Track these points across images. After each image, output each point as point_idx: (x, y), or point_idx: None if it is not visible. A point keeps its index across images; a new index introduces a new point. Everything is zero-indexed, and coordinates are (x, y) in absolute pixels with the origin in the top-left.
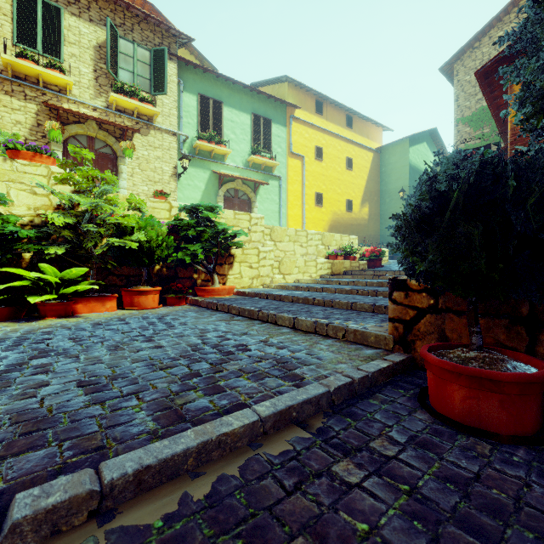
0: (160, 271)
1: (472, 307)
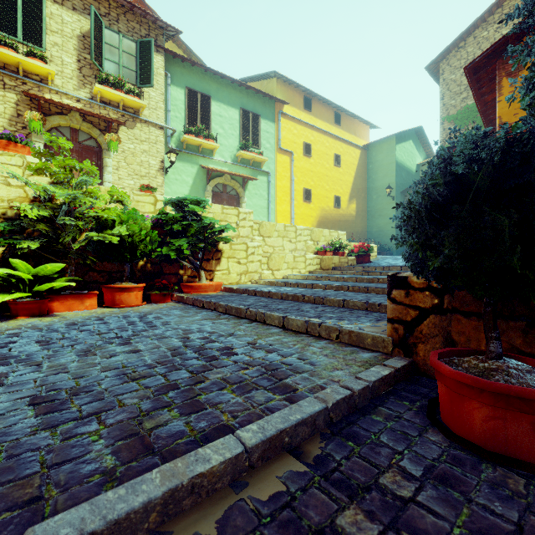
0: (144, 267)
1: (490, 309)
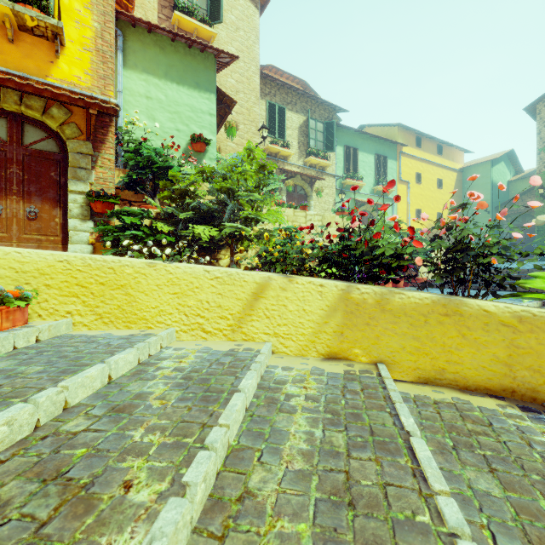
0: None
1: None
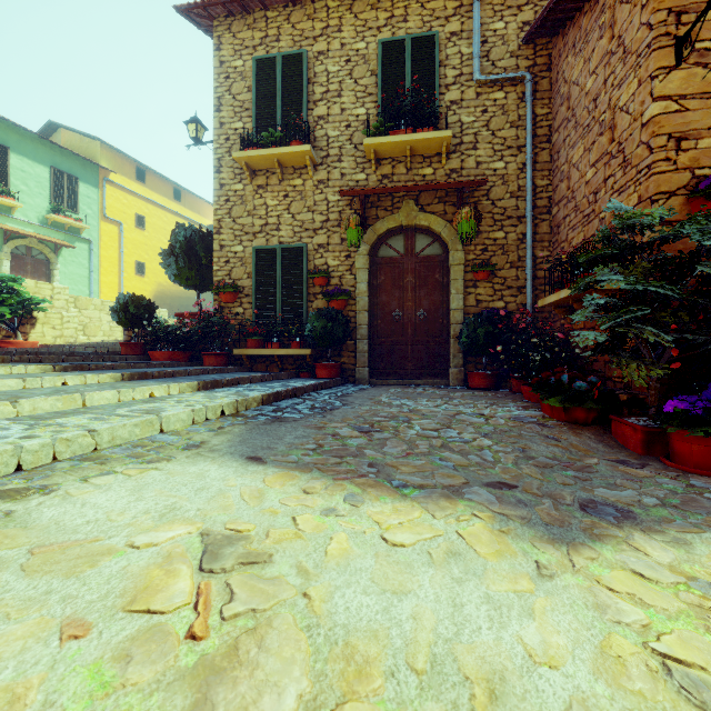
0: None
1: (133, 331)
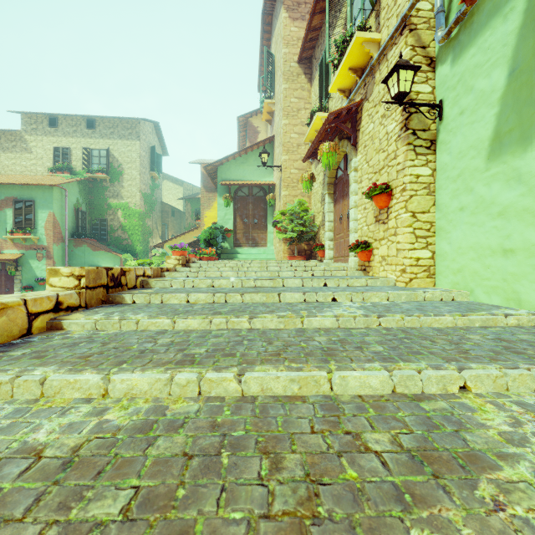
0: None
1: None
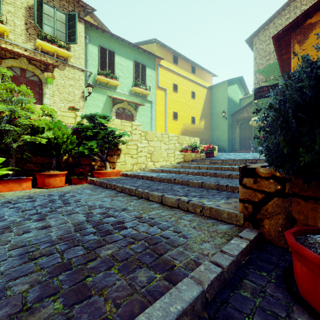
0: (67, 160)
1: None
